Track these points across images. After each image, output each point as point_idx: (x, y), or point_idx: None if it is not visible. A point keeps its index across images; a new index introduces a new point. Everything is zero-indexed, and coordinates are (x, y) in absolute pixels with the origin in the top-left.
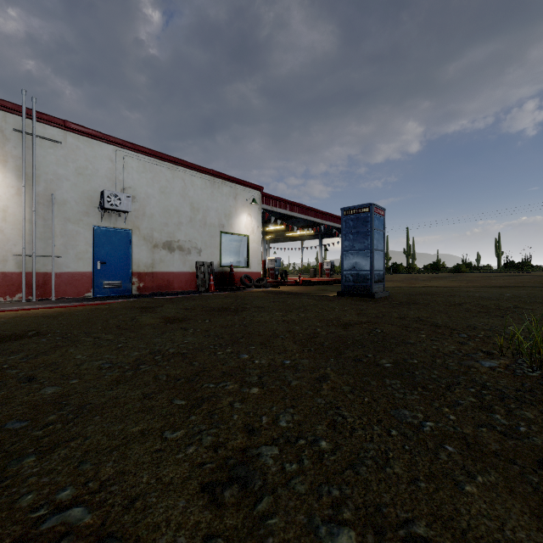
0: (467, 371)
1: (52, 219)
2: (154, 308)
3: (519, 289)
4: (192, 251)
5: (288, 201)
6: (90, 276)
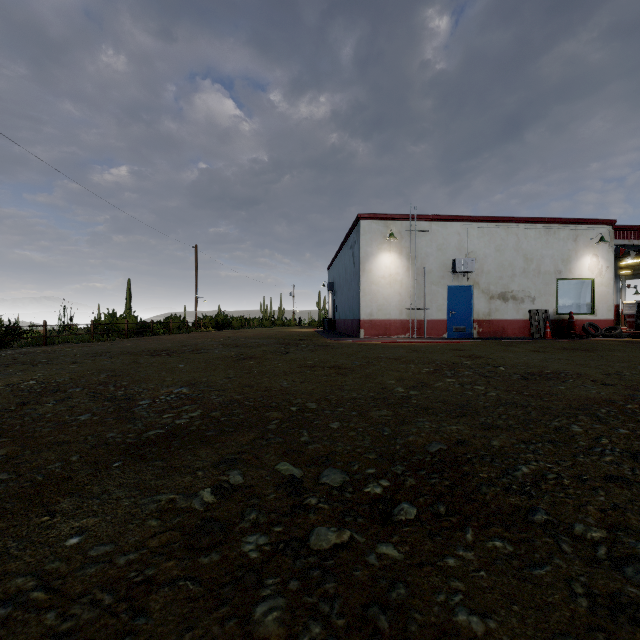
0: None
1: (424, 284)
2: (511, 345)
3: None
4: (525, 300)
5: None
6: (445, 322)
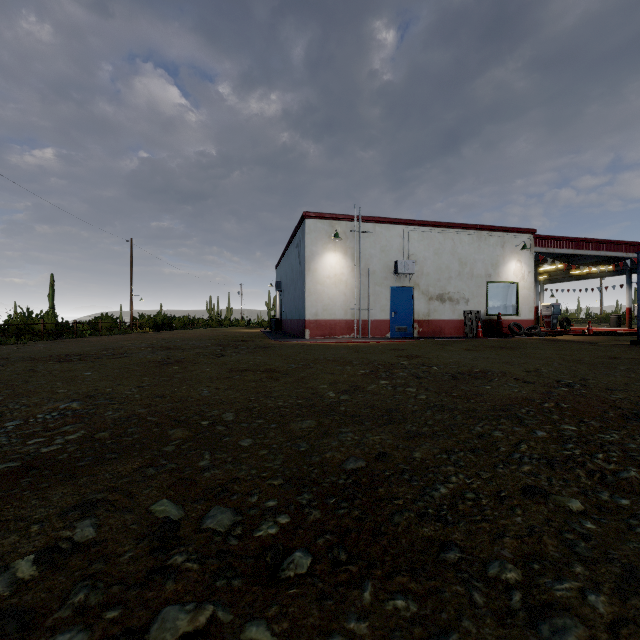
0: None
1: (368, 284)
2: (447, 344)
3: None
4: (460, 301)
5: (569, 238)
6: (388, 322)
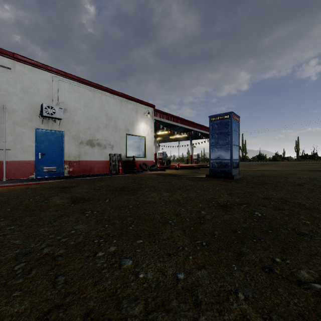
0: None
1: (3, 122)
2: (71, 188)
3: None
4: (107, 146)
5: (171, 115)
6: (33, 163)
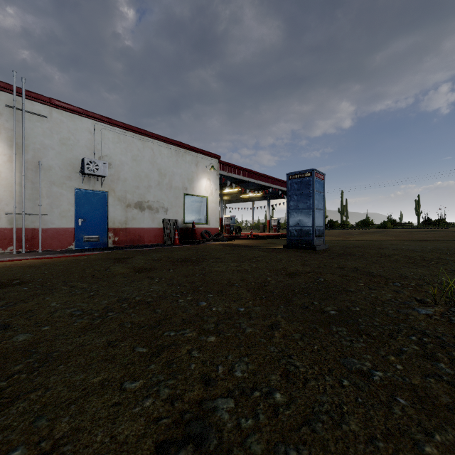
0: (405, 318)
1: (39, 182)
2: (126, 259)
3: (439, 243)
4: (159, 210)
5: (241, 168)
6: (72, 231)
